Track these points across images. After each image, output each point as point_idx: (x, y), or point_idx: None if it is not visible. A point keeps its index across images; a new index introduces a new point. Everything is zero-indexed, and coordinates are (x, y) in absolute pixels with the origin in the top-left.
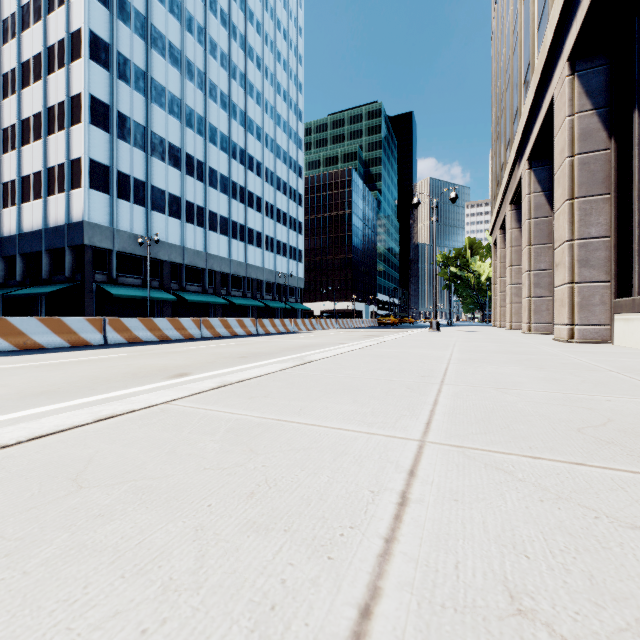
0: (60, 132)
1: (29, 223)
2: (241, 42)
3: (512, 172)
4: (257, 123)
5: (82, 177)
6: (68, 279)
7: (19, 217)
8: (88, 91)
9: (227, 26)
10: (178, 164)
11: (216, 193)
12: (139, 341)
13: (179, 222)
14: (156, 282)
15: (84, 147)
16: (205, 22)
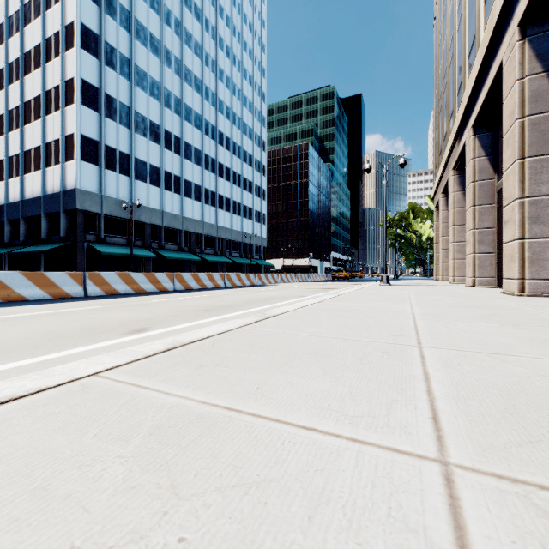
0: (56, 112)
1: (30, 191)
2: (212, 33)
3: (455, 140)
4: (226, 104)
5: (74, 150)
6: (63, 239)
7: (22, 186)
8: (80, 76)
9: (200, 19)
10: (158, 139)
11: (191, 164)
12: (117, 293)
13: (159, 189)
14: (139, 241)
15: (76, 124)
16: (181, 16)
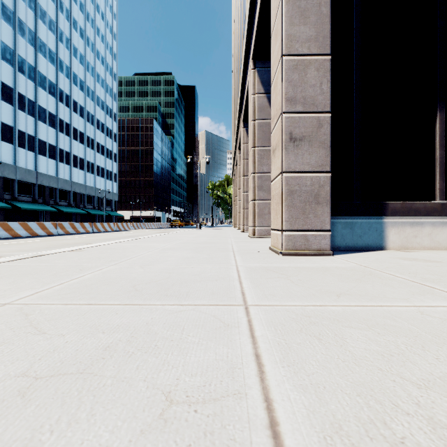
0: None
1: None
2: (67, 15)
3: (235, 151)
4: (80, 77)
5: None
6: None
7: None
8: None
9: (55, 0)
10: (11, 100)
11: (45, 126)
12: (19, 236)
13: (11, 146)
14: None
15: None
16: None
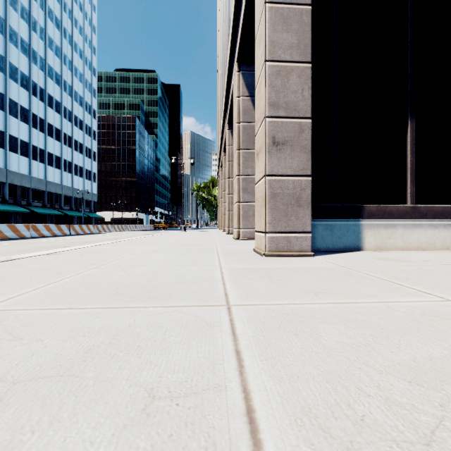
0: None
1: None
2: (41, 3)
3: (220, 153)
4: (56, 70)
5: None
6: None
7: None
8: None
9: None
10: None
11: (16, 121)
12: None
13: None
14: None
15: None
16: None
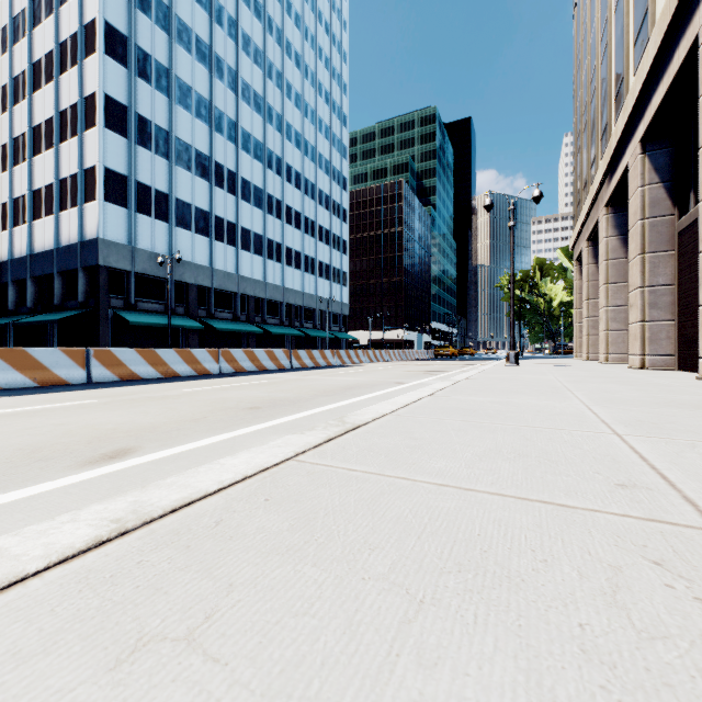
0: (73, 138)
1: (41, 242)
2: (278, 36)
3: (611, 164)
4: (296, 128)
5: (96, 188)
6: (81, 305)
7: (30, 236)
8: (103, 90)
9: (262, 18)
10: (206, 174)
11: (249, 207)
12: (136, 378)
13: (207, 240)
14: (181, 308)
15: (98, 154)
16: (237, 13)
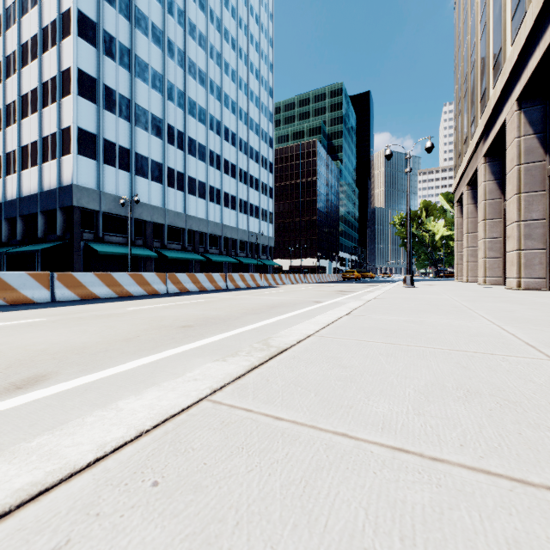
0: (53, 104)
1: (27, 188)
2: (217, 25)
3: (489, 121)
4: (232, 98)
5: (71, 144)
6: (59, 238)
7: (19, 183)
8: (76, 65)
9: (205, 10)
10: (160, 134)
11: (195, 160)
12: (95, 298)
13: (161, 186)
14: (140, 240)
15: (72, 116)
16: (185, 6)
